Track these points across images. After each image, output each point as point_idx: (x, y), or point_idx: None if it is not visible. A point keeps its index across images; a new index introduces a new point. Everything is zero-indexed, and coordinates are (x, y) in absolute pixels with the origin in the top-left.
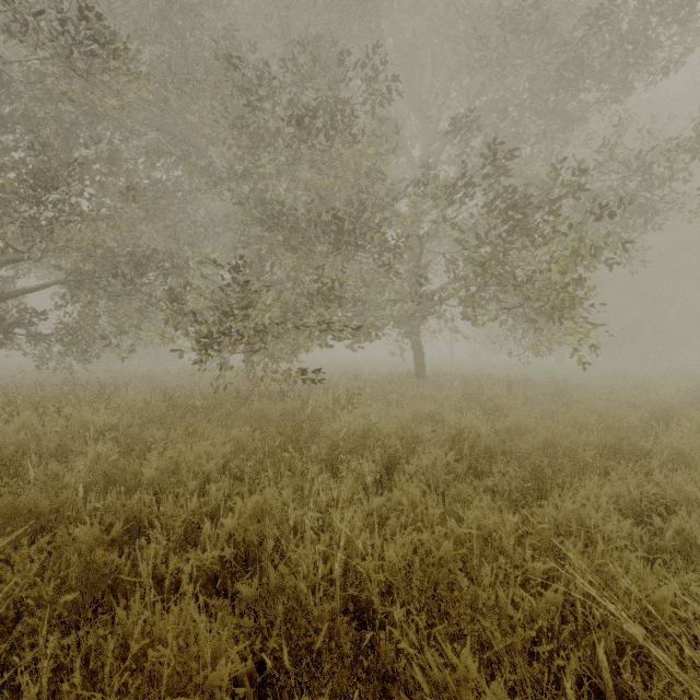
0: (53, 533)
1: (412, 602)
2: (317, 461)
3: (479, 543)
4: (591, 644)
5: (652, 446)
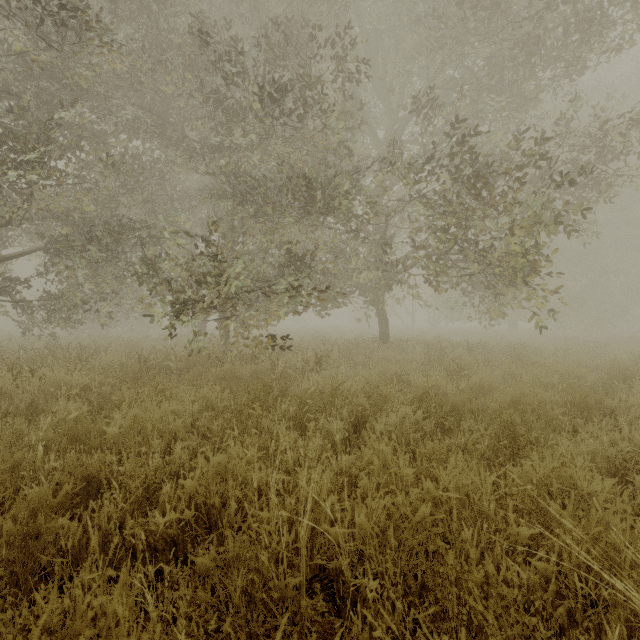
0: (4, 494)
1: (386, 571)
2: (286, 419)
3: (456, 505)
4: (595, 627)
5: (617, 404)
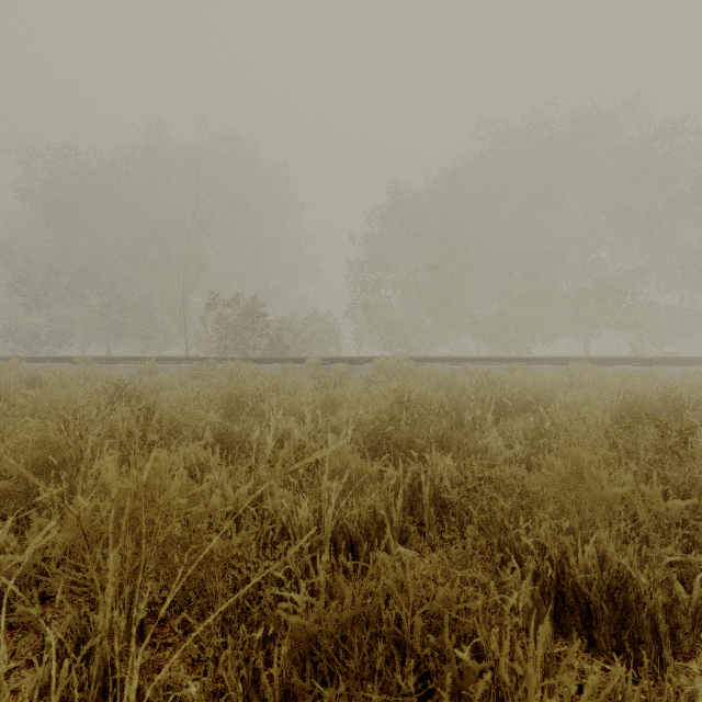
0: None
1: None
2: None
3: None
4: None
5: None
